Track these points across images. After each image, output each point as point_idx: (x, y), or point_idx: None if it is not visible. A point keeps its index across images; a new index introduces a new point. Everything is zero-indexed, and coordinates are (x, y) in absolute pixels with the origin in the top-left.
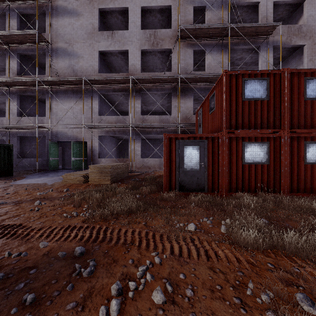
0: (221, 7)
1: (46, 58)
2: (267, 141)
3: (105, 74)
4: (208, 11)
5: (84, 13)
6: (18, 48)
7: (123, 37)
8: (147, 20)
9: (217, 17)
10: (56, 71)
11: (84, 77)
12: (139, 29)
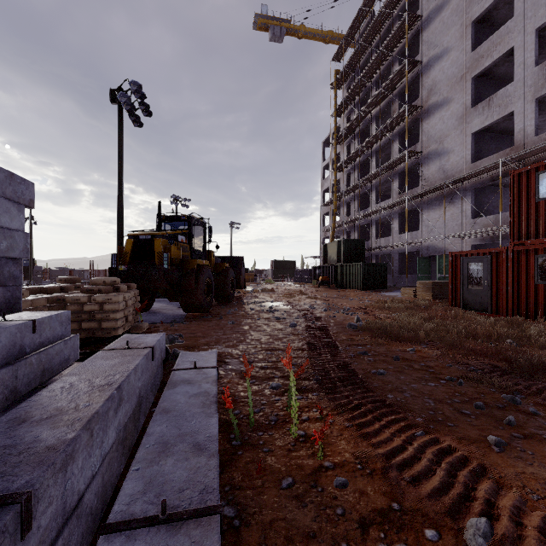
0: None
1: (419, 168)
2: None
3: (480, 161)
4: None
5: (454, 97)
6: (399, 168)
7: (504, 97)
8: None
9: None
10: (427, 179)
11: (445, 181)
12: (532, 68)
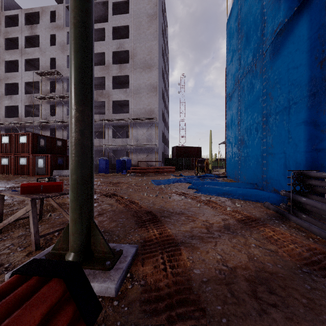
0: (63, 81)
1: None
2: (8, 157)
3: (8, 118)
4: (57, 83)
5: None
6: None
7: (16, 99)
8: (37, 84)
9: (61, 87)
10: None
11: None
12: (24, 94)
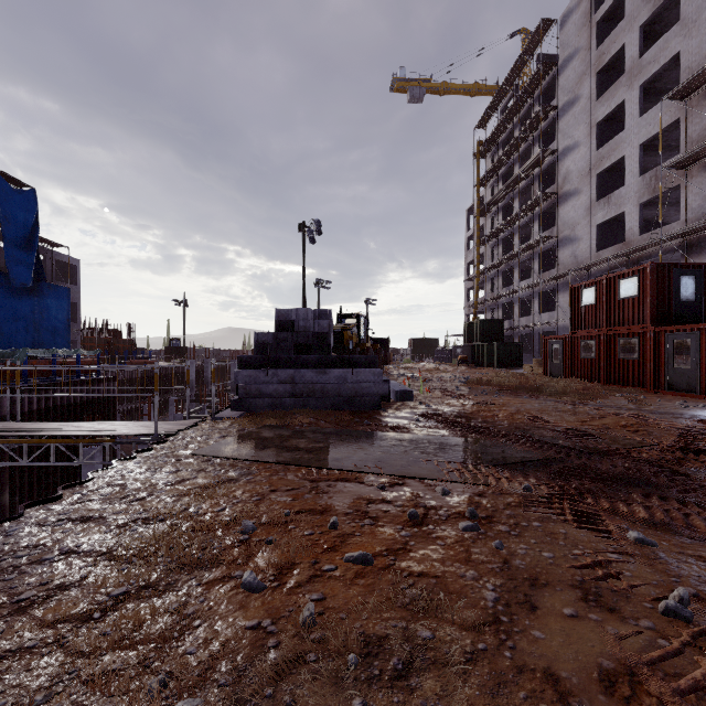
0: None
1: (556, 251)
2: (594, 339)
3: (602, 252)
4: None
5: (583, 189)
6: (538, 249)
7: (619, 198)
8: (673, 135)
9: None
10: (562, 263)
11: (570, 269)
12: (637, 178)
